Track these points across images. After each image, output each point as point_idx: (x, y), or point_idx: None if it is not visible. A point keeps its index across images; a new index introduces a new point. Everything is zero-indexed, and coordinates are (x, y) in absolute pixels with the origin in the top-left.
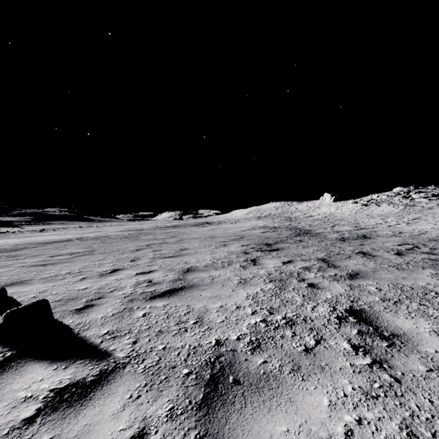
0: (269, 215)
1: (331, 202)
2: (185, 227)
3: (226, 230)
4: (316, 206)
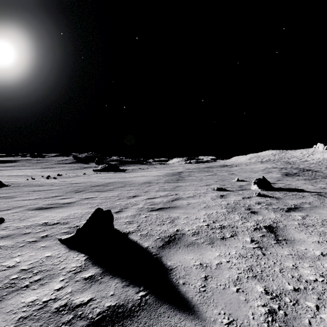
0: (269, 160)
1: (324, 149)
2: (218, 167)
3: (253, 169)
4: (310, 153)
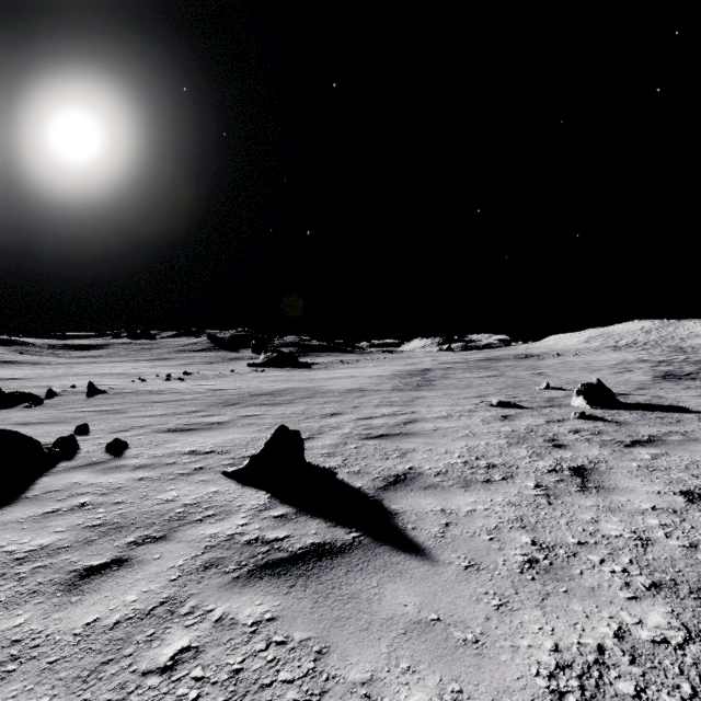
0: (633, 343)
1: None
2: (512, 360)
3: (590, 364)
4: None
